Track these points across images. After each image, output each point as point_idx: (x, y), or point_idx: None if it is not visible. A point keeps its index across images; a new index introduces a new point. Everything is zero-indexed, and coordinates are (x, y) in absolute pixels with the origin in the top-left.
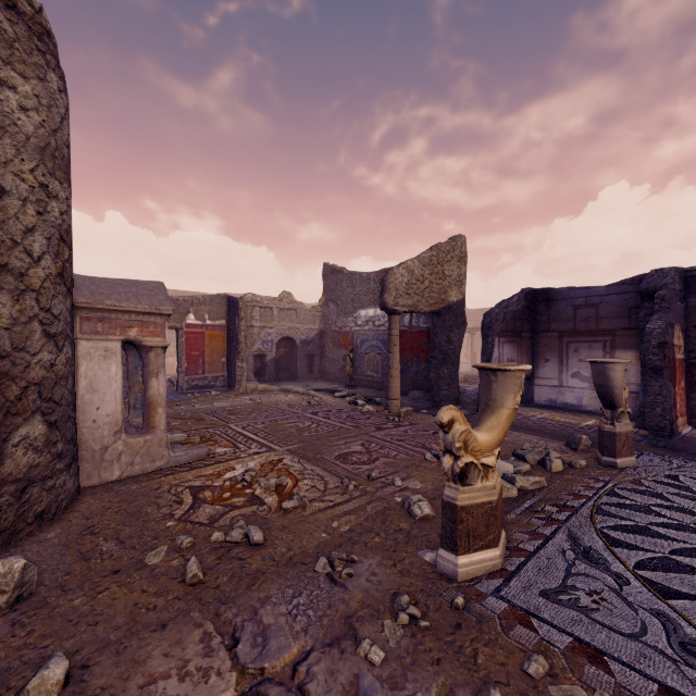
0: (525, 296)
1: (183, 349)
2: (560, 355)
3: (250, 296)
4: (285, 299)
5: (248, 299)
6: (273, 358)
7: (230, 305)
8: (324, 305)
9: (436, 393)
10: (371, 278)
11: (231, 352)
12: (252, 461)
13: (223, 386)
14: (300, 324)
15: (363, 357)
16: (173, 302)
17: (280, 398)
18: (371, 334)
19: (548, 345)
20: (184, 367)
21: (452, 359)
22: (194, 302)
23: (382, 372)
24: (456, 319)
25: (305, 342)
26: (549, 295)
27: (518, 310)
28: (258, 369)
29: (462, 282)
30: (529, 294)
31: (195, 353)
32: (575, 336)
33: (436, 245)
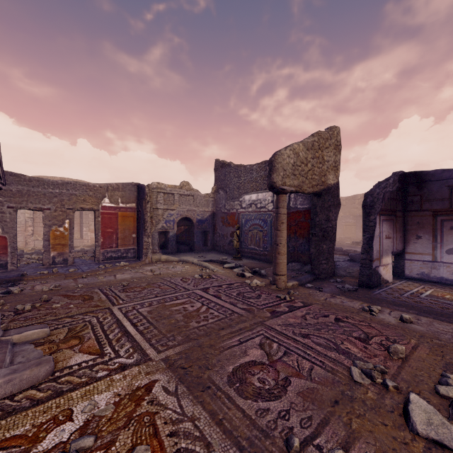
0: (399, 178)
1: (99, 227)
2: (434, 232)
3: (155, 184)
4: (184, 187)
5: (154, 186)
6: (174, 234)
7: (139, 191)
8: (215, 192)
9: (316, 266)
10: (253, 169)
11: (139, 230)
12: (107, 391)
13: (133, 257)
14: (196, 207)
15: (247, 233)
16: (90, 188)
17: (177, 269)
18: (254, 214)
19: (420, 223)
20: (100, 241)
21: (330, 236)
22: (108, 189)
23: (263, 246)
24: (333, 200)
25: (200, 221)
26: (422, 177)
27: (393, 191)
28: (162, 243)
29: (337, 167)
30: (401, 176)
31: (109, 230)
32: (451, 215)
33: (317, 132)
